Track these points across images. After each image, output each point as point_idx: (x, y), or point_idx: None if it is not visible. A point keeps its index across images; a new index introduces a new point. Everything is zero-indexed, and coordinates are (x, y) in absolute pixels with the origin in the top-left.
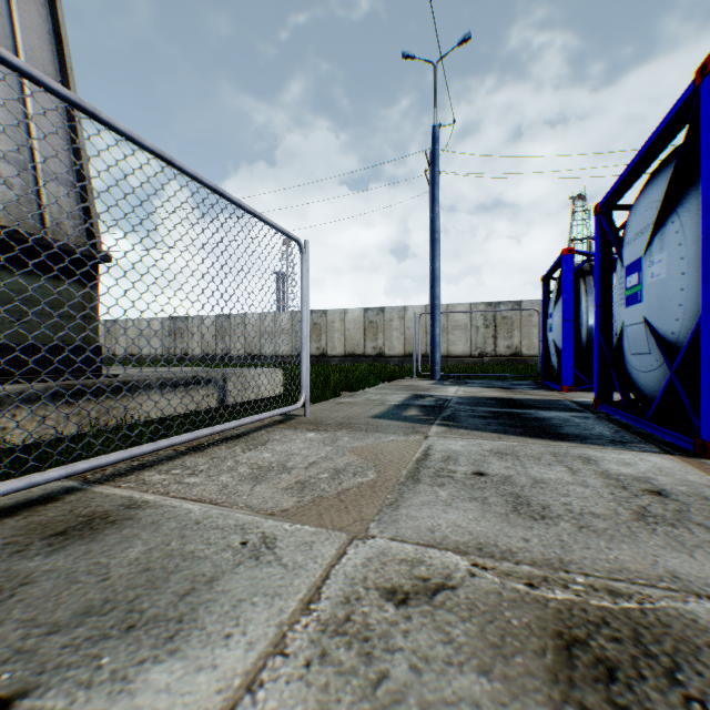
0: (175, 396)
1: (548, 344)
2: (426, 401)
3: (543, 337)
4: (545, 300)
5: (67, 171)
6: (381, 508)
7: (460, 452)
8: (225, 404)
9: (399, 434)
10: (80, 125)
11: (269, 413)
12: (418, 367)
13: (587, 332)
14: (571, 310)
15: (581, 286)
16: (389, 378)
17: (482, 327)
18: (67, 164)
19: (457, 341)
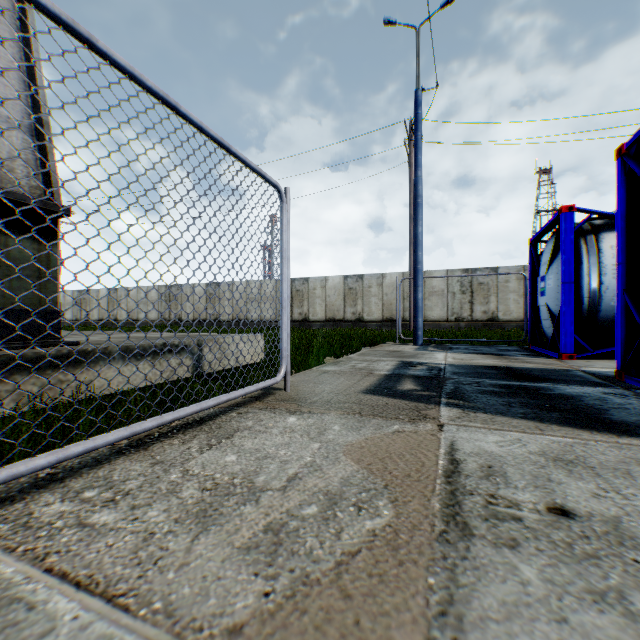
0: (142, 366)
1: (538, 308)
2: (418, 370)
3: (530, 302)
4: (532, 263)
5: (21, 115)
6: (427, 628)
7: (501, 456)
8: (201, 373)
9: (404, 420)
10: (38, 66)
11: (240, 390)
12: (400, 332)
13: (589, 295)
14: (571, 271)
15: (582, 246)
16: (371, 343)
17: (458, 293)
18: (22, 108)
19: (434, 306)
